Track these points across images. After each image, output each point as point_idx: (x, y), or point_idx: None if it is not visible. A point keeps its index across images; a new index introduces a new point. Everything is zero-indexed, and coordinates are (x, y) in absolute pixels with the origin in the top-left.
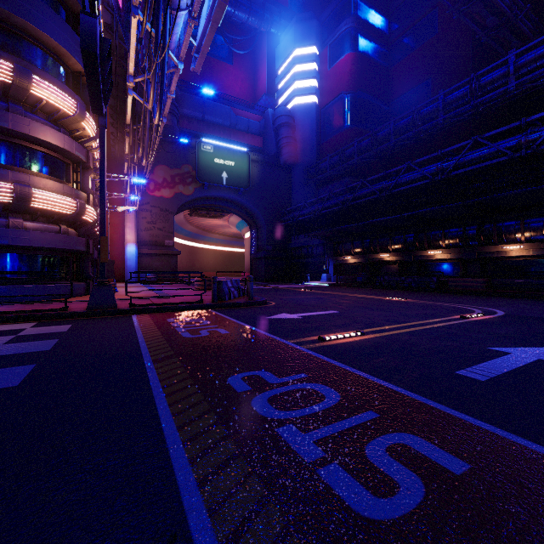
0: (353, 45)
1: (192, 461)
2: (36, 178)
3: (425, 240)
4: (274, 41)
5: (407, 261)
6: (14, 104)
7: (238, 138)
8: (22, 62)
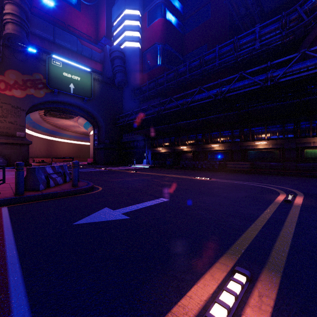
0: (163, 14)
1: None
2: None
3: (209, 137)
4: (111, 2)
5: (198, 151)
6: None
7: (83, 61)
8: None
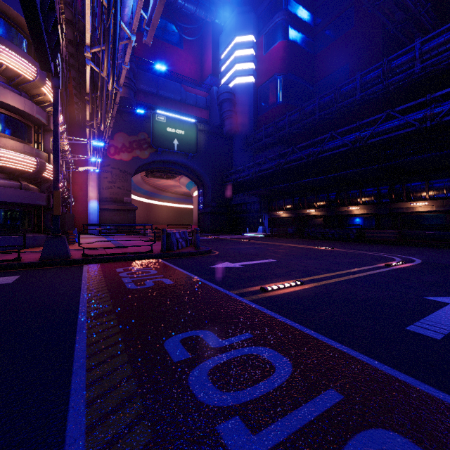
0: (284, 34)
1: None
2: None
3: (345, 197)
4: (218, 30)
5: (330, 215)
6: None
7: (187, 111)
8: None
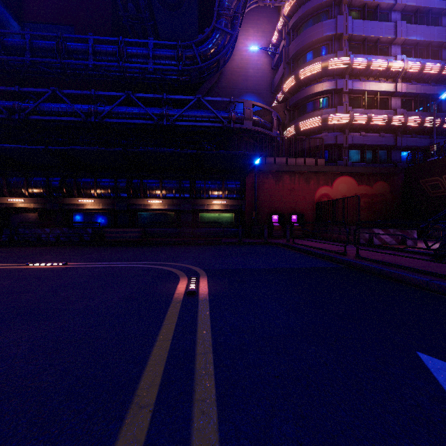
0: None
1: None
2: None
3: (75, 186)
4: None
5: (52, 209)
6: None
7: None
8: None
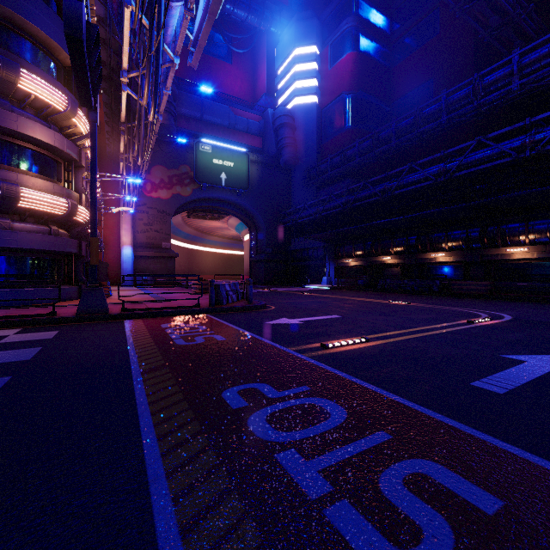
0: (354, 44)
1: (175, 500)
2: (25, 176)
3: (427, 242)
4: (274, 40)
5: (409, 264)
6: (0, 99)
7: (237, 138)
8: (9, 55)
